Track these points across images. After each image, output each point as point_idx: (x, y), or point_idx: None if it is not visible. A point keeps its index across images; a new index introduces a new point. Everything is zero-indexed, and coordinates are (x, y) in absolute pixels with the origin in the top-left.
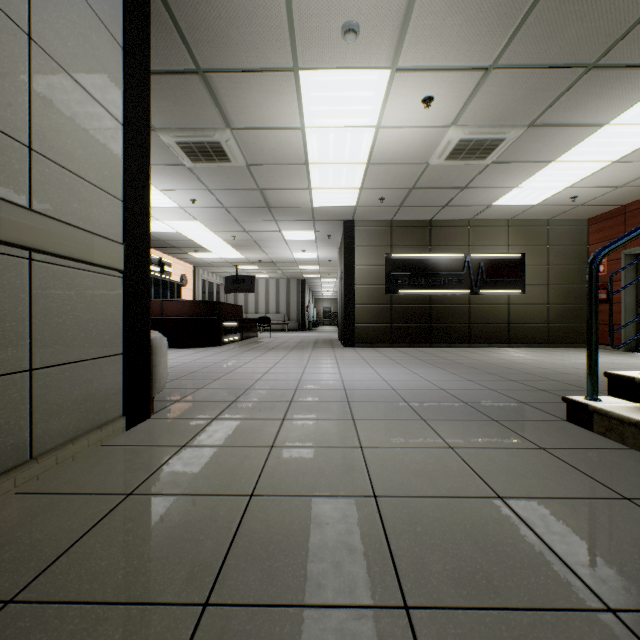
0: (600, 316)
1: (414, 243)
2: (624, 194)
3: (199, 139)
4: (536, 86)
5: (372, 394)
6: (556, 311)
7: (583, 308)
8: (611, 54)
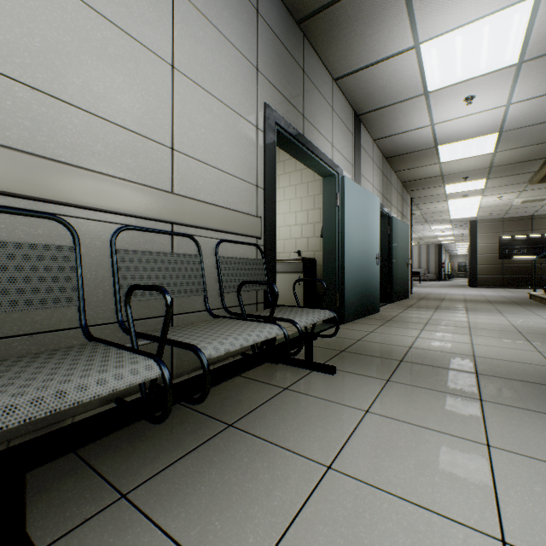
0: None
1: (519, 229)
2: None
3: None
4: None
5: (473, 295)
6: None
7: None
8: None
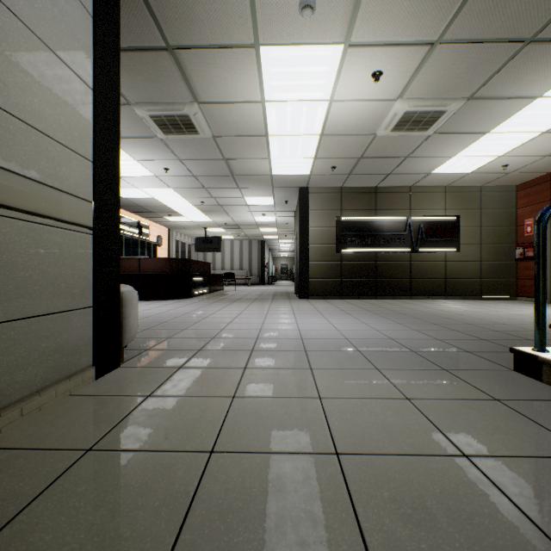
0: (527, 272)
1: (361, 207)
2: (550, 162)
3: (170, 113)
4: (477, 60)
5: (327, 343)
6: (488, 267)
7: (512, 265)
8: (549, 28)
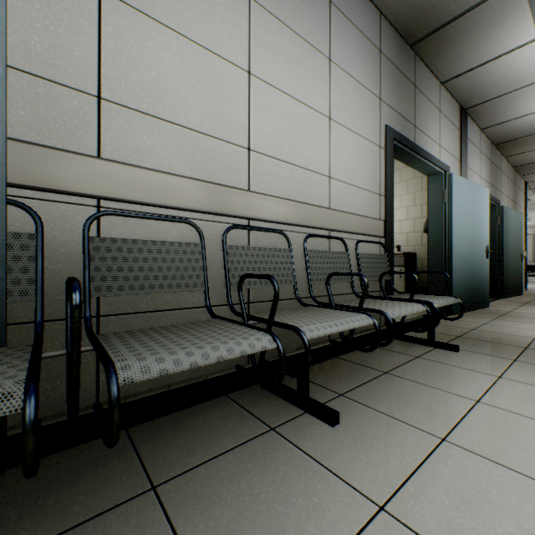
0: None
1: None
2: None
3: None
4: None
5: None
6: None
7: None
8: None
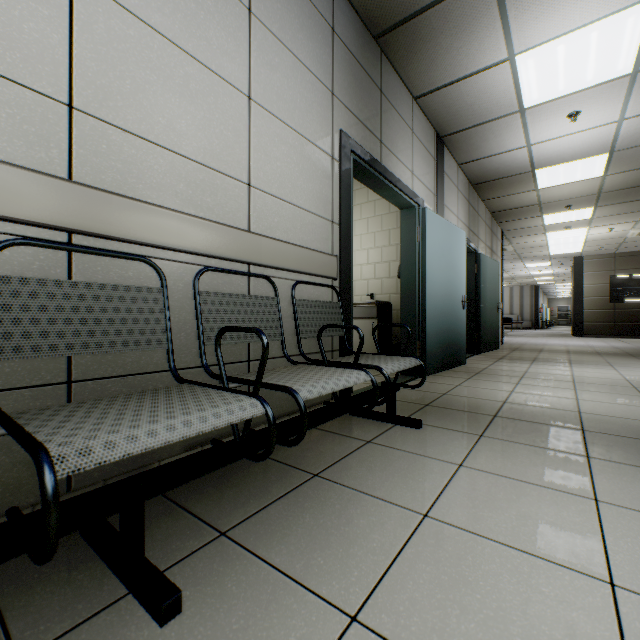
0: None
1: (635, 267)
2: None
3: None
4: None
5: (577, 345)
6: None
7: None
8: None
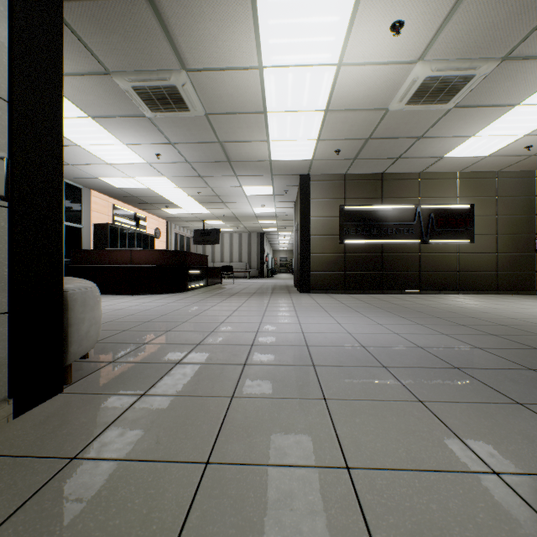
0: None
1: (366, 195)
2: None
3: (155, 83)
4: (524, 2)
5: (340, 353)
6: (504, 259)
7: (531, 256)
8: None
